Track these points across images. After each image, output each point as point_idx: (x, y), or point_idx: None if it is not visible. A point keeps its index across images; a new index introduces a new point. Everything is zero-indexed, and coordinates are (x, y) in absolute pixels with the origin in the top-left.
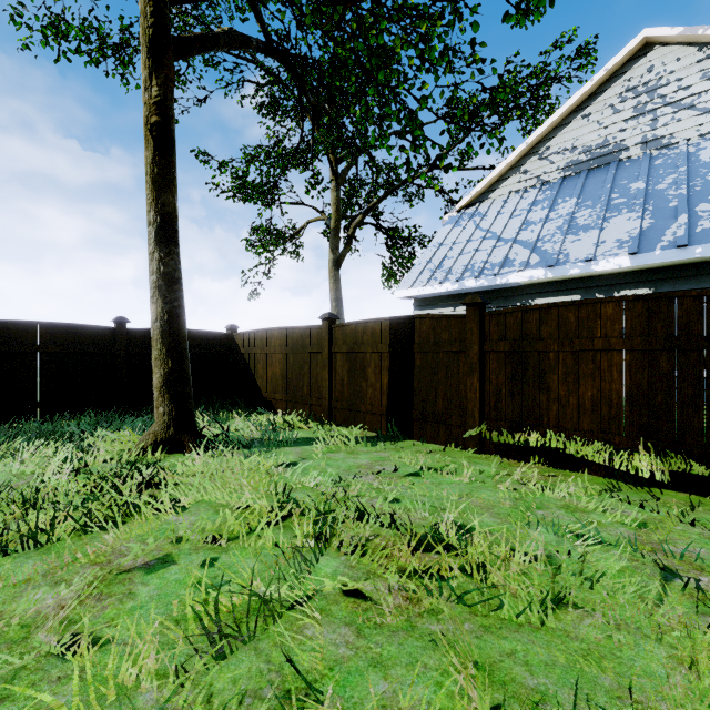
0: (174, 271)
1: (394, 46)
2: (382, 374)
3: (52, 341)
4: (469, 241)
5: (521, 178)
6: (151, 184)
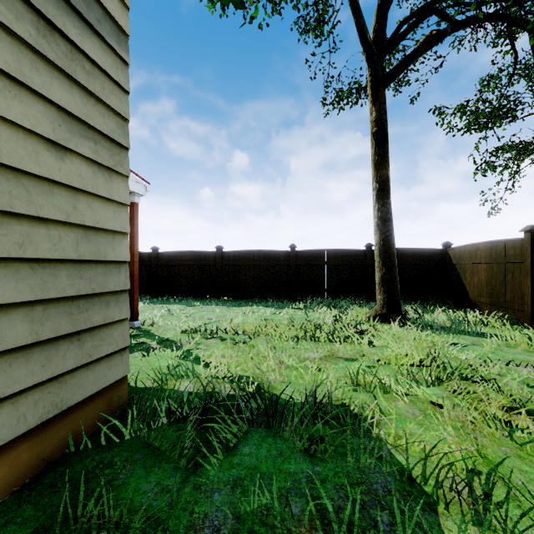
0: (386, 214)
1: None
2: None
3: (337, 258)
4: None
5: None
6: (373, 167)
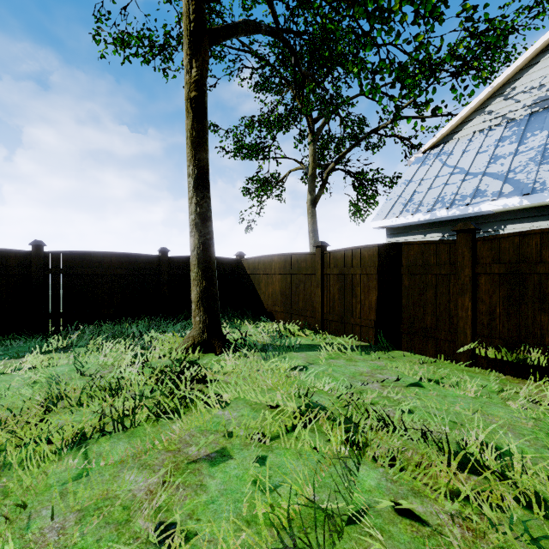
0: (207, 211)
1: (388, 7)
2: (370, 292)
3: (119, 265)
4: (437, 177)
5: (486, 118)
6: (190, 145)
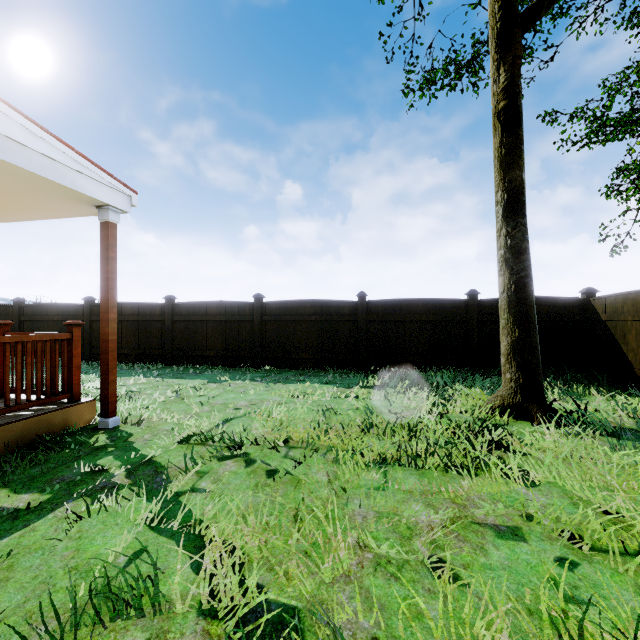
0: (521, 242)
1: None
2: None
3: (425, 312)
4: None
5: None
6: (498, 167)
